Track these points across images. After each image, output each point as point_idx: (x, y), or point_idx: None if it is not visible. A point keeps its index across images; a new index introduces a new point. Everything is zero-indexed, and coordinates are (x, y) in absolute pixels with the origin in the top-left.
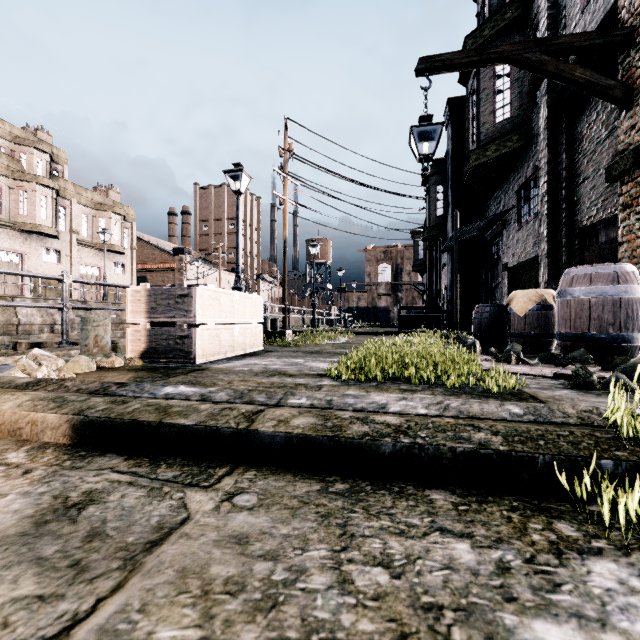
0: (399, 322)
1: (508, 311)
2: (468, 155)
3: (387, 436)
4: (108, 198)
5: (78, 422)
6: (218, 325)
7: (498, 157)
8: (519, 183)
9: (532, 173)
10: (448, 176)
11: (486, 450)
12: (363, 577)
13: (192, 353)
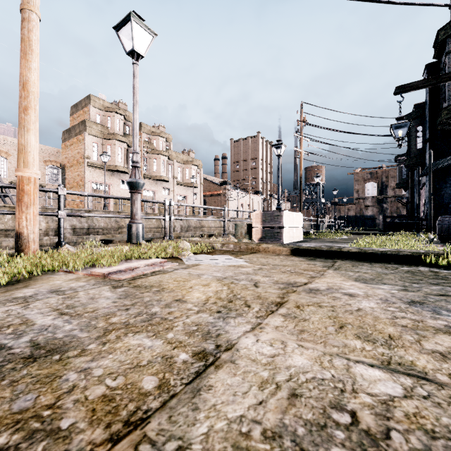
0: (384, 227)
1: None
2: (440, 111)
3: (379, 252)
4: (189, 157)
5: (292, 249)
6: (289, 228)
7: None
8: None
9: None
10: (426, 120)
11: (405, 255)
12: (375, 265)
13: (281, 239)
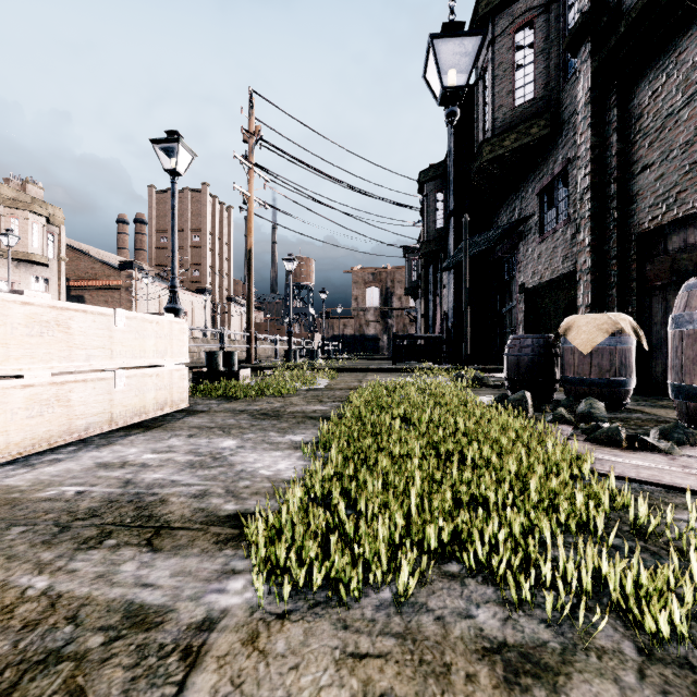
0: (393, 354)
1: (561, 345)
2: (480, 146)
3: None
4: (24, 193)
5: None
6: (63, 375)
7: (518, 148)
8: (543, 183)
9: (562, 168)
10: (450, 180)
11: None
12: None
13: None
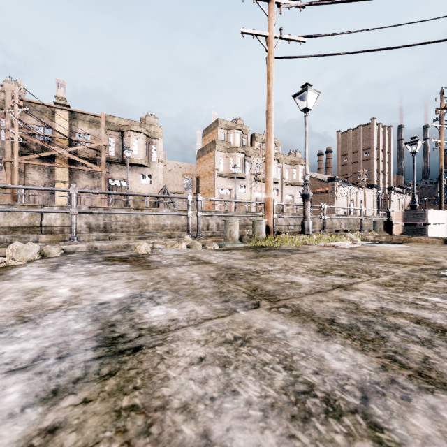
0: None
1: None
2: None
3: None
4: (296, 157)
5: (446, 240)
6: (433, 224)
7: None
8: None
9: None
10: None
11: None
12: None
13: (426, 234)
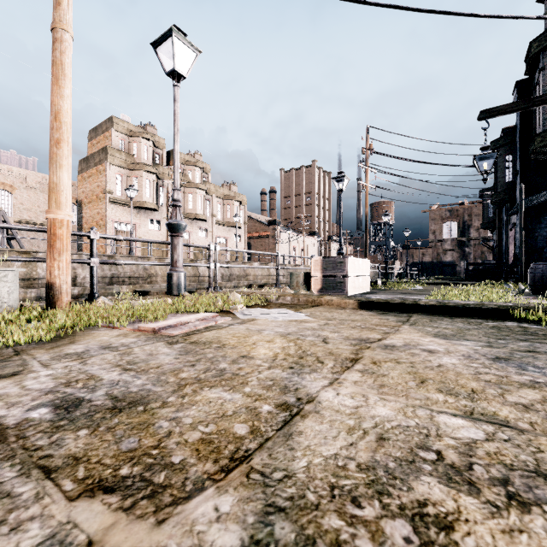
0: (466, 275)
1: None
2: (533, 138)
3: (460, 305)
4: (231, 191)
5: (360, 302)
6: (354, 277)
7: None
8: None
9: None
10: (517, 148)
11: (491, 308)
12: (456, 320)
13: (345, 290)
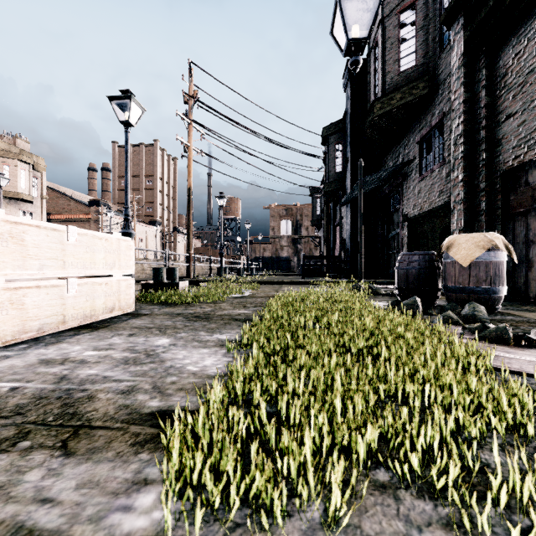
0: (302, 271)
1: (444, 260)
2: (372, 104)
3: None
4: (14, 146)
5: None
6: (17, 282)
7: (403, 105)
8: (422, 133)
9: (439, 120)
10: (347, 134)
11: None
12: None
13: None
